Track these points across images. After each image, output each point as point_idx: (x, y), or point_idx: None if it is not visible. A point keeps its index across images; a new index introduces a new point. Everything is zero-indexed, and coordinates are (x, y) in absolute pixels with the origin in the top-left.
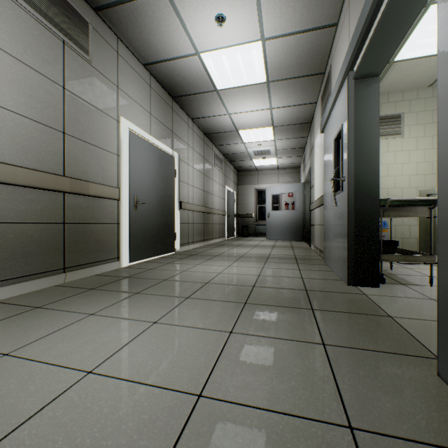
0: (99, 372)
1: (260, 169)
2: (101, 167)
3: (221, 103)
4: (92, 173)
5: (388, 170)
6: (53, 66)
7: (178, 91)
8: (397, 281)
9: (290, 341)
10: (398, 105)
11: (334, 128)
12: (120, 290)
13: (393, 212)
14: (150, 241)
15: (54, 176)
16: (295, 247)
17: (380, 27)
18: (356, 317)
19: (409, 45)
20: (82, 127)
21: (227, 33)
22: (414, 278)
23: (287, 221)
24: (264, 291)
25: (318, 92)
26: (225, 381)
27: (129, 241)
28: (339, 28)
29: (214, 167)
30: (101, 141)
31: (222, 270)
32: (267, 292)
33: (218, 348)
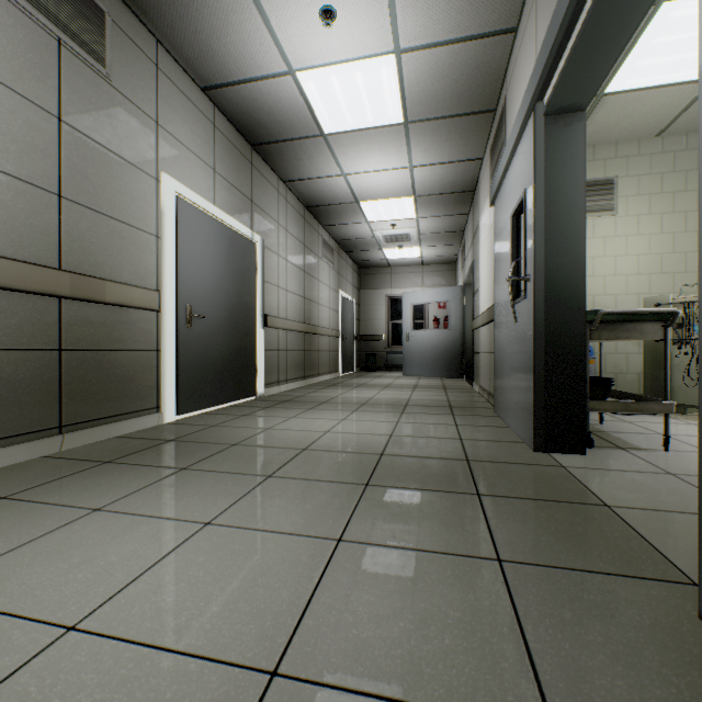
0: (88, 628)
1: (394, 264)
2: (128, 256)
3: (331, 157)
4: (112, 265)
5: (595, 266)
6: (40, 81)
7: (260, 135)
8: (613, 444)
9: (441, 555)
10: (610, 164)
11: (511, 196)
12: (156, 463)
13: (607, 332)
14: (213, 380)
15: (42, 270)
16: (450, 388)
17: (589, 25)
18: (552, 508)
19: (629, 67)
20: (94, 188)
21: (339, 38)
22: (638, 437)
23: (436, 347)
24: (399, 463)
25: (486, 141)
26: (324, 640)
27: (178, 379)
28: (519, 35)
29: (321, 260)
30: (127, 213)
31: (331, 427)
32: (403, 465)
33: (314, 573)
